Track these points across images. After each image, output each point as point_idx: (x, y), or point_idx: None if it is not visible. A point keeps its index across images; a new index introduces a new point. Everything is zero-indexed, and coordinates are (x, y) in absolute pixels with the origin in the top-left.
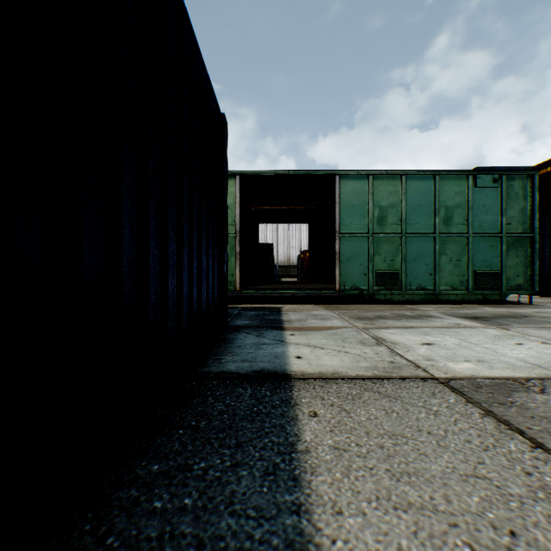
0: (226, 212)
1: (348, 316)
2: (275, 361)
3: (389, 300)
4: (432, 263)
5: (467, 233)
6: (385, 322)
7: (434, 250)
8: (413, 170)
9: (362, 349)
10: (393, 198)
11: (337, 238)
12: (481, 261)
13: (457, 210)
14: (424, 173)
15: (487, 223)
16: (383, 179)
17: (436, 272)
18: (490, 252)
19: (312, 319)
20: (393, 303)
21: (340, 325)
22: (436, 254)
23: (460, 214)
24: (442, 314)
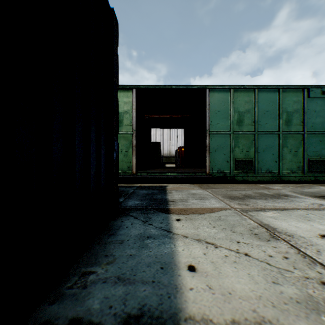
0: (117, 104)
1: (220, 195)
2: (162, 279)
3: (245, 181)
4: (277, 153)
5: (302, 131)
6: (255, 202)
7: (278, 143)
8: (263, 85)
9: (262, 248)
10: (248, 105)
11: (207, 135)
12: (313, 152)
13: (295, 114)
14: (271, 87)
15: (317, 124)
16: (241, 92)
17: (279, 160)
18: (319, 145)
19: (193, 199)
20: (247, 182)
21: (219, 206)
22: (280, 146)
23: (297, 117)
24: (294, 193)
